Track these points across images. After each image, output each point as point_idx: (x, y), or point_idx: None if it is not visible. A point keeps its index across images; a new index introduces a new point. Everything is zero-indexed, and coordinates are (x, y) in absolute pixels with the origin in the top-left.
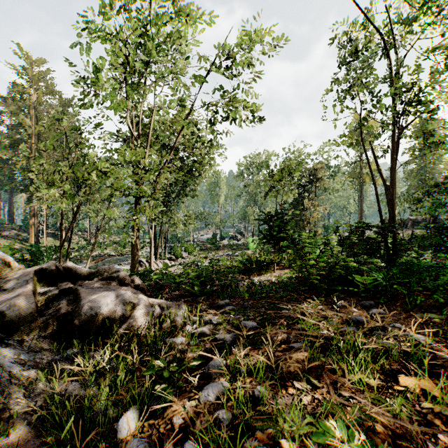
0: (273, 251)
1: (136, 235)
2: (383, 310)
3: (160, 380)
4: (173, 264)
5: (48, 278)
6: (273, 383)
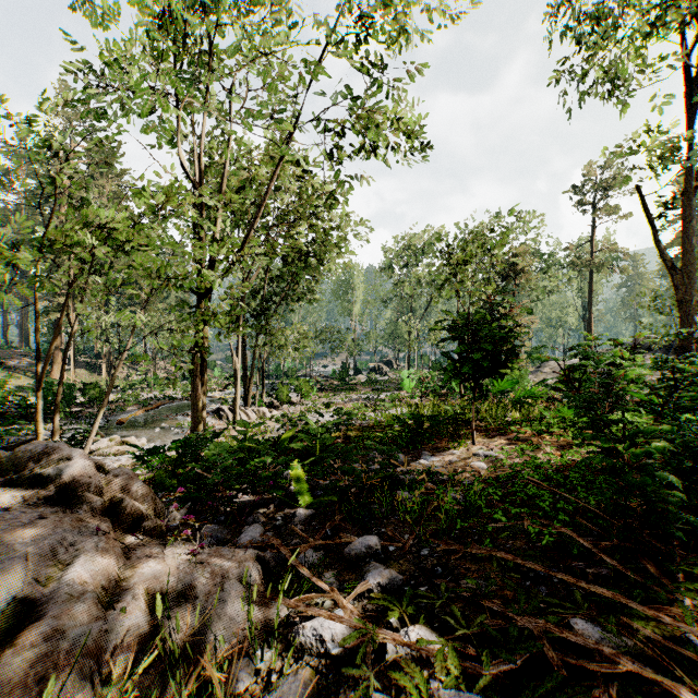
0: (443, 393)
1: (202, 364)
2: None
3: None
4: (274, 414)
5: None
6: None
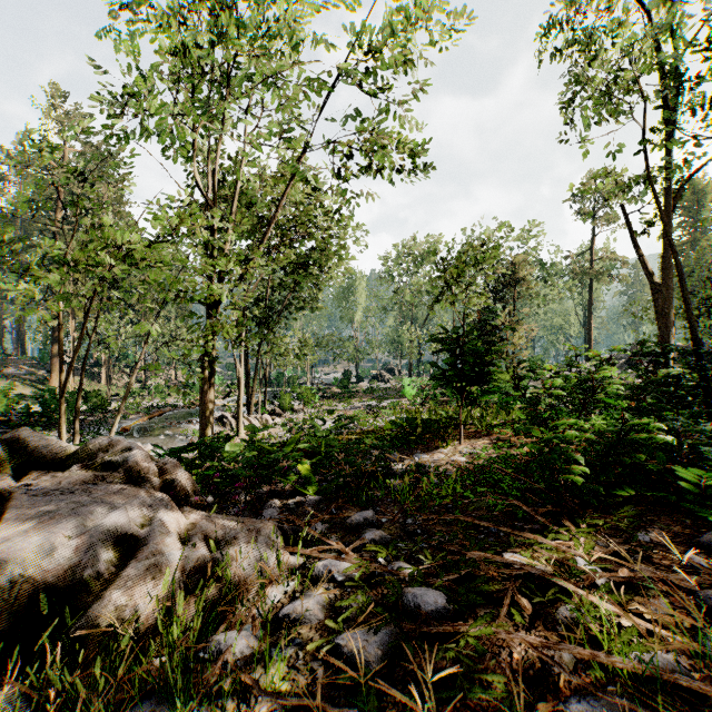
0: (444, 400)
1: (210, 373)
2: None
3: None
4: (277, 421)
5: None
6: None
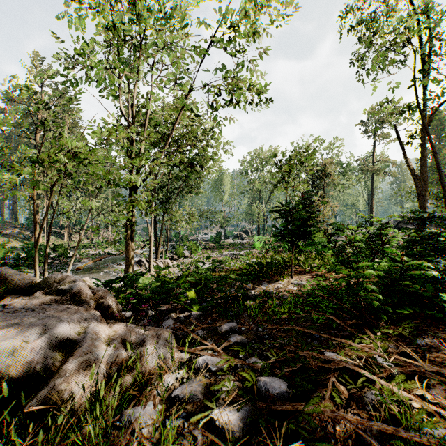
0: (280, 250)
1: (131, 233)
2: None
3: None
4: (174, 263)
5: None
6: None
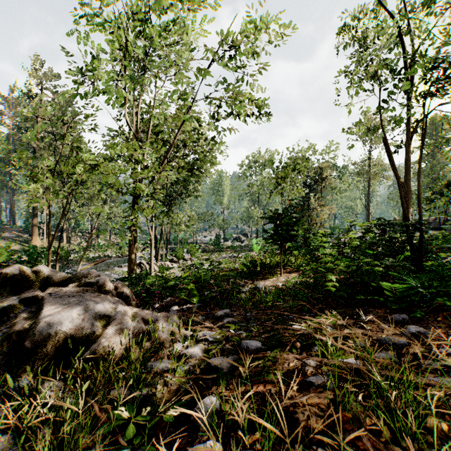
0: (278, 253)
1: (134, 236)
2: (421, 327)
3: (122, 439)
4: (174, 266)
5: (10, 285)
6: (287, 448)
